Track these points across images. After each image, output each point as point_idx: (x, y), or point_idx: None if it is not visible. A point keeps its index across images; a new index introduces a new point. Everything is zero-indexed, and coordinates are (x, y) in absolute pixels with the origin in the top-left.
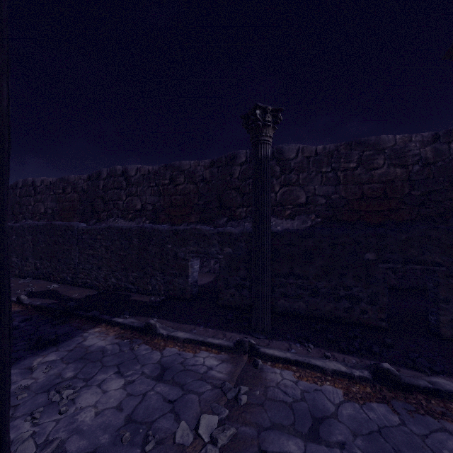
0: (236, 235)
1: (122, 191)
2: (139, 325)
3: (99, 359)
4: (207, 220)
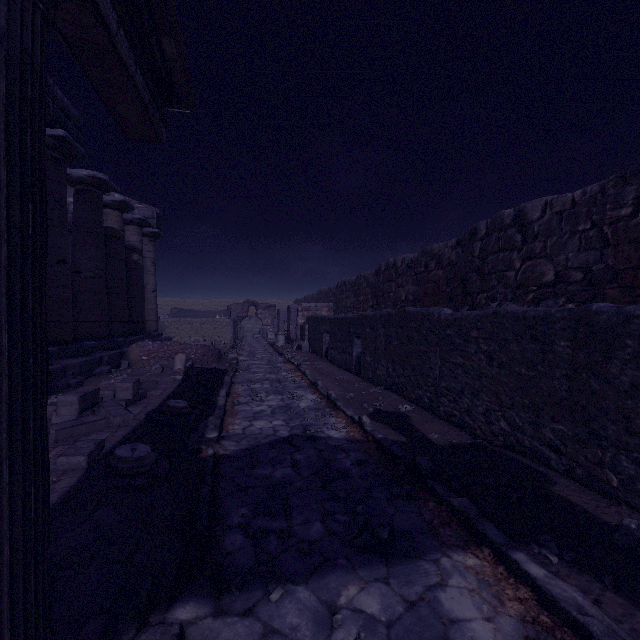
0: None
1: (514, 253)
2: None
3: None
4: None
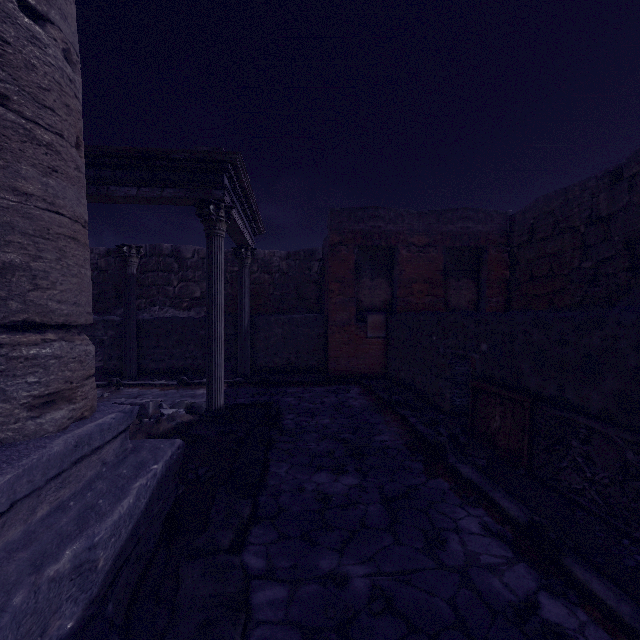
0: (119, 322)
1: None
2: None
3: None
4: (102, 310)
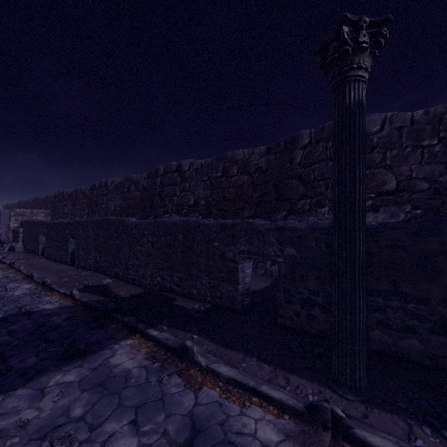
0: (302, 231)
1: (177, 187)
2: (174, 345)
3: (118, 391)
4: (262, 214)
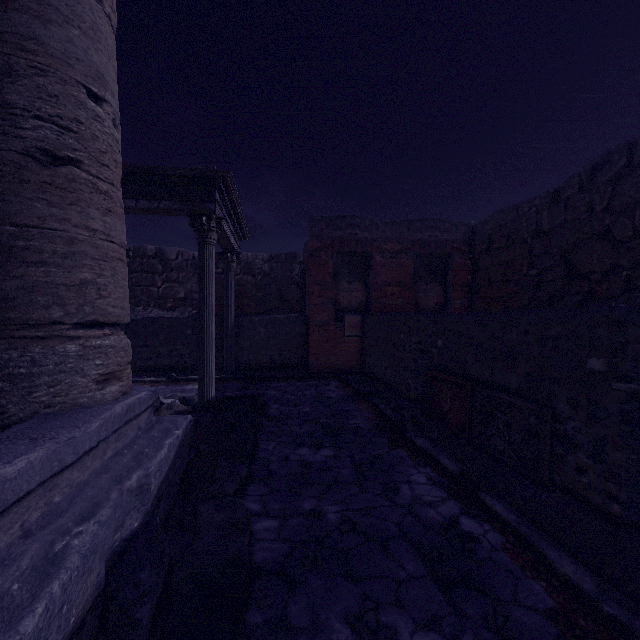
0: None
1: None
2: None
3: None
4: None
